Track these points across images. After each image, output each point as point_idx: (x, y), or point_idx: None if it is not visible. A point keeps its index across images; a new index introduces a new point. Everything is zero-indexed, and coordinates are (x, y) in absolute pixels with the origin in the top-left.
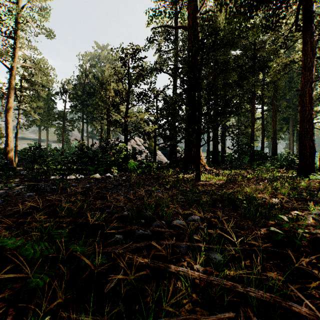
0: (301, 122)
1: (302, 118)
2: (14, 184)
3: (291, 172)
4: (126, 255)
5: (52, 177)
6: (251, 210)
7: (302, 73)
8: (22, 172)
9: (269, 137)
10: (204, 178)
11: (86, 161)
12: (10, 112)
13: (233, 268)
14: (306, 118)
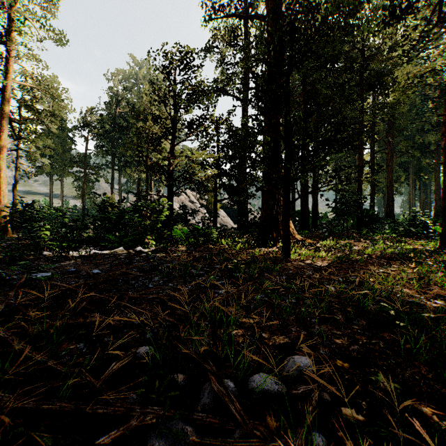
0: None
1: None
2: None
3: (426, 243)
4: None
5: (45, 254)
6: (421, 340)
7: None
8: (5, 244)
9: (380, 190)
10: (296, 256)
11: (108, 226)
12: (3, 153)
13: None
14: None
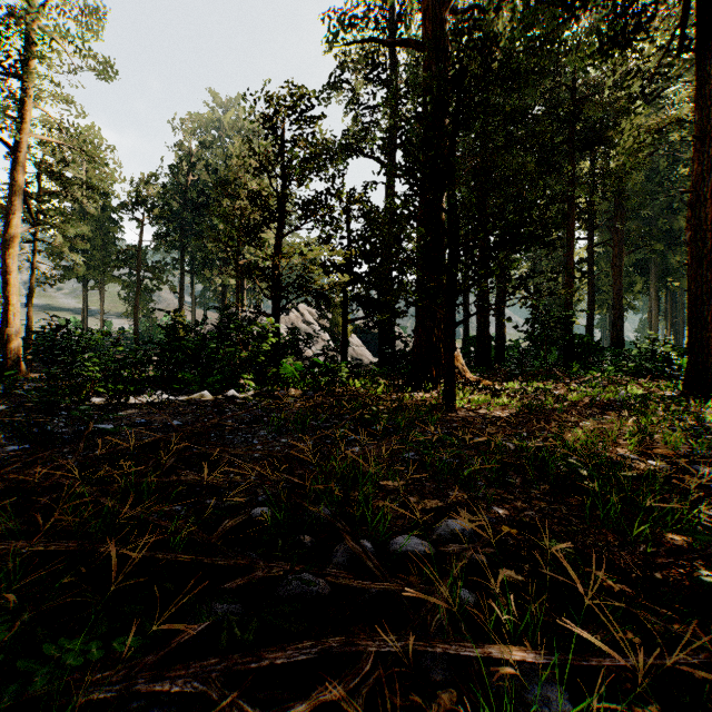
0: (694, 267)
1: (695, 258)
2: None
3: (665, 387)
4: None
5: (94, 400)
6: (611, 502)
7: (695, 151)
8: (28, 387)
9: (604, 304)
10: (465, 403)
11: (182, 359)
12: (13, 247)
13: None
14: (705, 257)
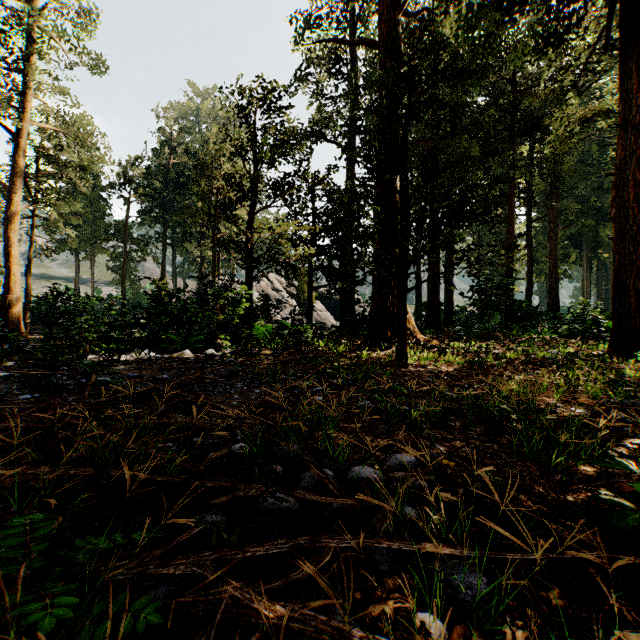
0: (618, 240)
1: (619, 233)
2: (0, 373)
3: (594, 346)
4: (224, 590)
5: (90, 357)
6: (535, 440)
7: (619, 138)
8: (30, 346)
9: (542, 273)
10: (415, 360)
11: (166, 322)
12: (14, 222)
13: (520, 617)
14: (628, 232)
